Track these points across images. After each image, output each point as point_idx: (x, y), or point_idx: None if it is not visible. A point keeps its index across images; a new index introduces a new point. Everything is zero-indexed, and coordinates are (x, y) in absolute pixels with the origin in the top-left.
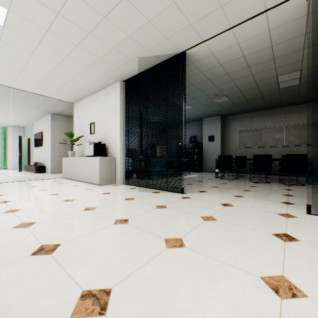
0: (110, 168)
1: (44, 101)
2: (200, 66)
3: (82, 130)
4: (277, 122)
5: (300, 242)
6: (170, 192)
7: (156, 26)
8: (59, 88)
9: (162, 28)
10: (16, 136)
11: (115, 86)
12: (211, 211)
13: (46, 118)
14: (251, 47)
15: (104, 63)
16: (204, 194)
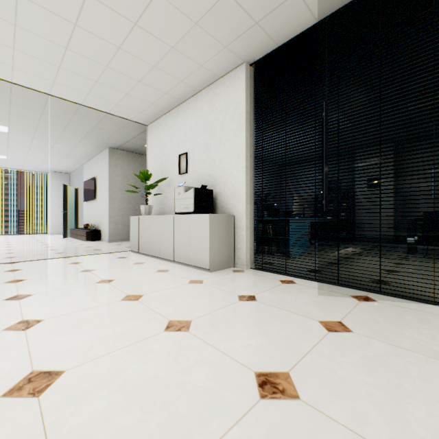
0: (225, 237)
1: (100, 122)
2: None
3: (163, 170)
4: None
5: None
6: (399, 299)
7: None
8: (128, 91)
9: None
10: (59, 186)
11: (232, 77)
12: None
13: (102, 156)
14: None
15: (230, 10)
16: None
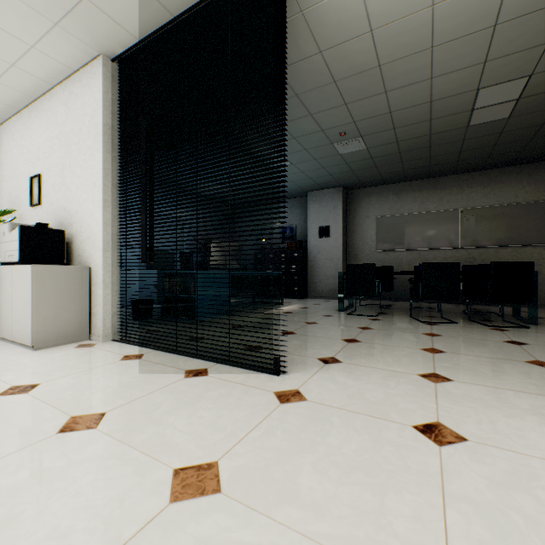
0: (71, 298)
1: None
2: (321, 29)
3: (13, 198)
4: (445, 202)
5: None
6: (239, 370)
7: None
8: None
9: None
10: None
11: (89, 73)
12: (417, 500)
13: None
14: None
15: None
16: (339, 373)
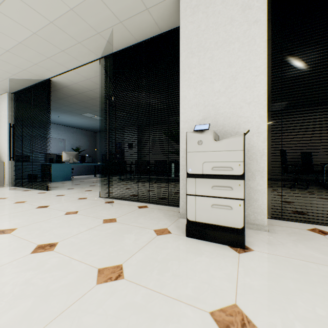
0: None
1: None
2: (75, 90)
3: None
4: None
5: (44, 208)
6: (39, 190)
7: (7, 61)
8: None
9: (13, 63)
10: None
11: (4, 97)
12: (35, 199)
13: None
14: (101, 82)
15: None
16: (65, 190)
